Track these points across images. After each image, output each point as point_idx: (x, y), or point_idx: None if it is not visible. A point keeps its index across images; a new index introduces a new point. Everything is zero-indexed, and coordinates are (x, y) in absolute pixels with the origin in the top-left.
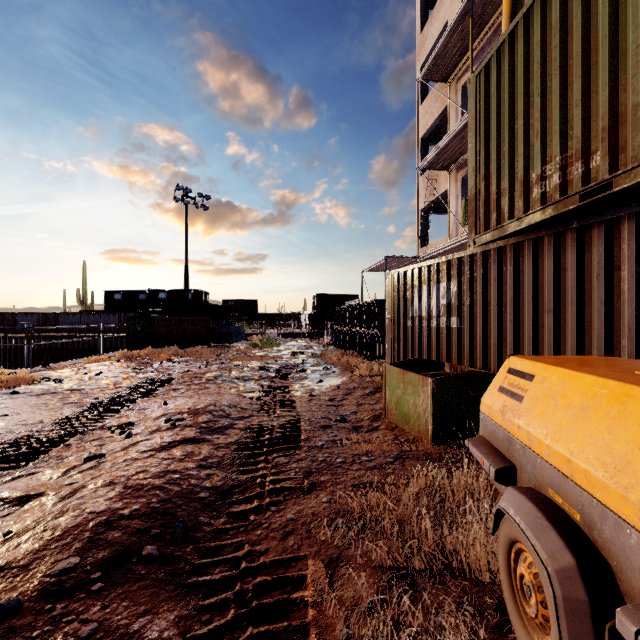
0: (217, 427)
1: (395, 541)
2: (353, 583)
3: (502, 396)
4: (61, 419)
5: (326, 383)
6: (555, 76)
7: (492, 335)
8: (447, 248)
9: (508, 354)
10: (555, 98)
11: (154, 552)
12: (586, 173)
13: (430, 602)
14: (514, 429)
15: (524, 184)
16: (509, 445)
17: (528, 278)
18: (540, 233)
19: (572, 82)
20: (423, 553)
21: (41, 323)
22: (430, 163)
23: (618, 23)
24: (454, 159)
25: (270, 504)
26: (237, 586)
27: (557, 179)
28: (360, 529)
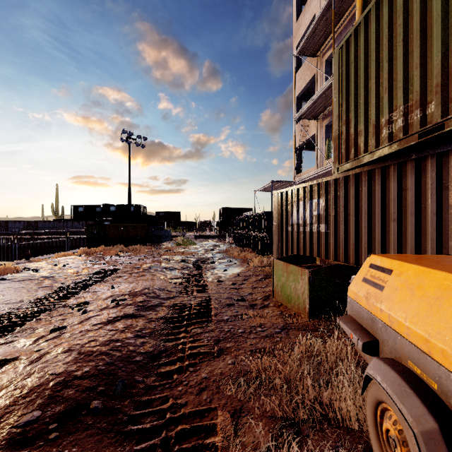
0: (150, 305)
1: (284, 397)
2: (253, 431)
3: (366, 285)
4: (35, 299)
5: (229, 272)
6: (399, 47)
7: (351, 237)
8: (316, 175)
9: (363, 251)
10: (399, 63)
11: (99, 406)
12: (423, 118)
13: (312, 446)
14: (377, 311)
15: (375, 127)
16: (372, 323)
17: (378, 196)
18: (387, 163)
19: (412, 51)
20: (307, 407)
21: (26, 228)
22: (303, 114)
23: (448, 5)
24: (320, 111)
25: (189, 365)
26: (163, 433)
27: (401, 123)
28: (257, 386)
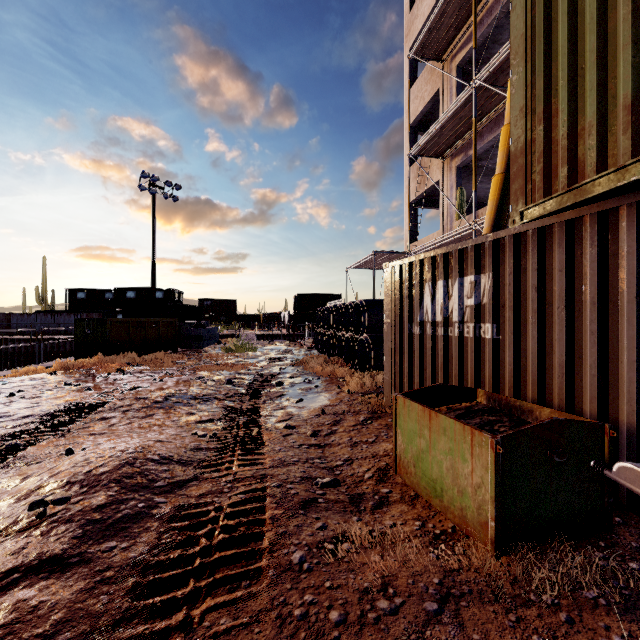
0: (119, 518)
1: None
2: None
3: None
4: None
5: (308, 403)
6: None
7: (555, 352)
8: (444, 241)
9: (587, 382)
10: None
11: None
12: None
13: None
14: None
15: (634, 109)
16: None
17: (629, 265)
18: None
19: None
20: None
21: None
22: (423, 148)
23: None
24: (449, 144)
25: None
26: None
27: None
28: None
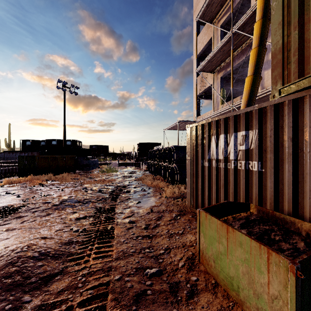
0: None
1: None
2: None
3: None
4: None
5: (143, 204)
6: None
7: (306, 181)
8: (215, 115)
9: None
10: None
11: None
12: None
13: None
14: None
15: None
16: None
17: None
18: None
19: None
20: None
21: None
22: (203, 67)
23: None
24: (217, 65)
25: None
26: None
27: None
28: None
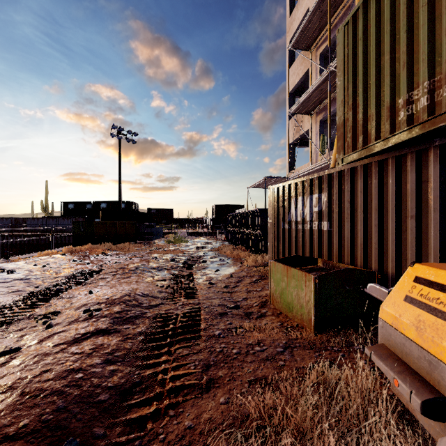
0: (128, 317)
1: None
2: None
3: (413, 308)
4: None
5: (222, 272)
6: (423, 12)
7: (358, 236)
8: (310, 170)
9: (373, 252)
10: (423, 31)
11: None
12: None
13: None
14: (442, 353)
15: (390, 109)
16: (432, 368)
17: (392, 189)
18: (403, 151)
19: (440, 14)
20: None
21: (13, 225)
22: (297, 109)
23: None
24: (315, 106)
25: (168, 407)
26: None
27: (425, 101)
28: (260, 444)
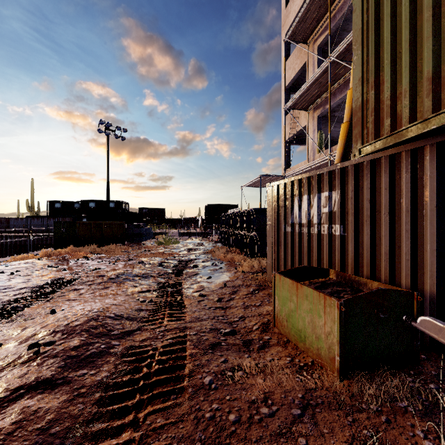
0: (88, 354)
1: None
2: None
3: None
4: None
5: (214, 279)
6: None
7: (382, 244)
8: (309, 168)
9: (403, 264)
10: None
11: None
12: None
13: None
14: None
15: (433, 81)
16: None
17: (431, 185)
18: None
19: None
20: None
21: None
22: (294, 104)
23: None
24: (312, 101)
25: None
26: None
27: None
28: None
